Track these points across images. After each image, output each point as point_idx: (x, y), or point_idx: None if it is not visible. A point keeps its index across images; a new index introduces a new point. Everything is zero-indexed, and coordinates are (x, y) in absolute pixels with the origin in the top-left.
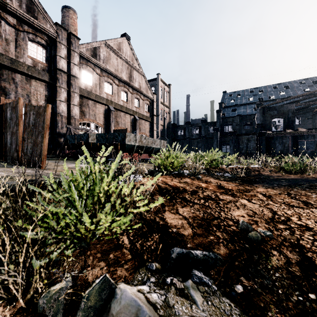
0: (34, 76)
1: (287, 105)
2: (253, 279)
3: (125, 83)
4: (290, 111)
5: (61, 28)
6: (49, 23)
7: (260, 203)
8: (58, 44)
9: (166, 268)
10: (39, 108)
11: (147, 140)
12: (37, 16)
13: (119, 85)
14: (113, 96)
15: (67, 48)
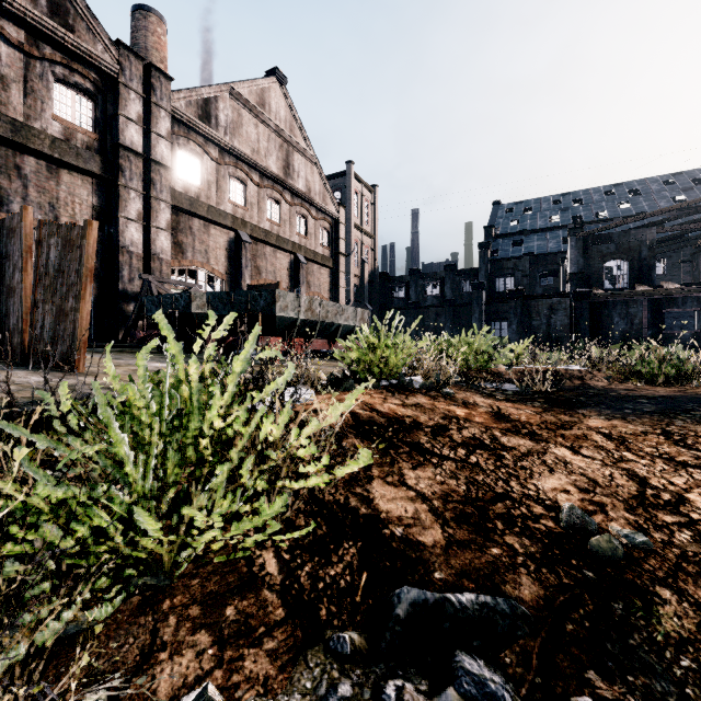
0: (67, 162)
1: (637, 230)
2: (623, 676)
3: (275, 182)
4: (645, 244)
5: (129, 54)
6: (101, 41)
7: (603, 456)
8: (123, 90)
9: (382, 649)
10: (71, 229)
11: (326, 309)
12: (75, 24)
13: (261, 185)
14: (248, 210)
15: (143, 99)
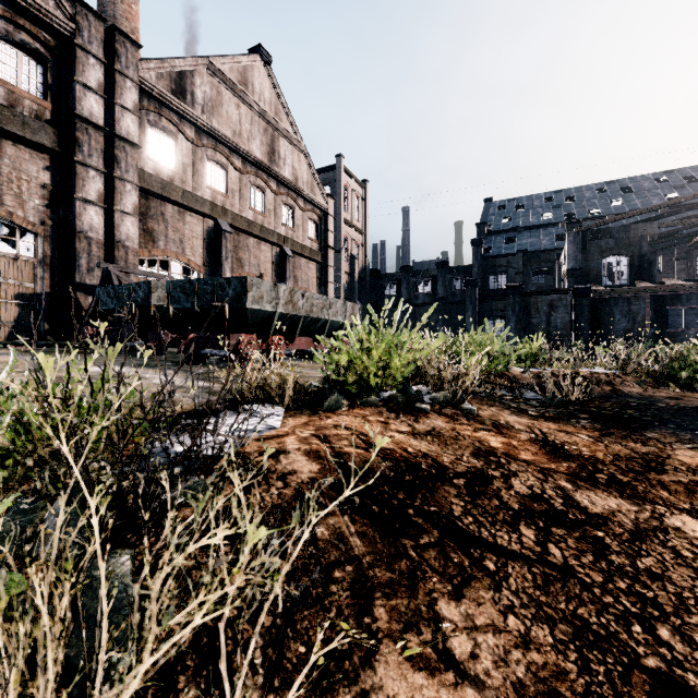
0: (10, 131)
1: (637, 225)
2: None
3: (259, 168)
4: (645, 239)
5: (88, 13)
6: None
7: None
8: (80, 53)
9: None
10: None
11: (310, 301)
12: None
13: (243, 171)
14: (229, 198)
15: (106, 66)
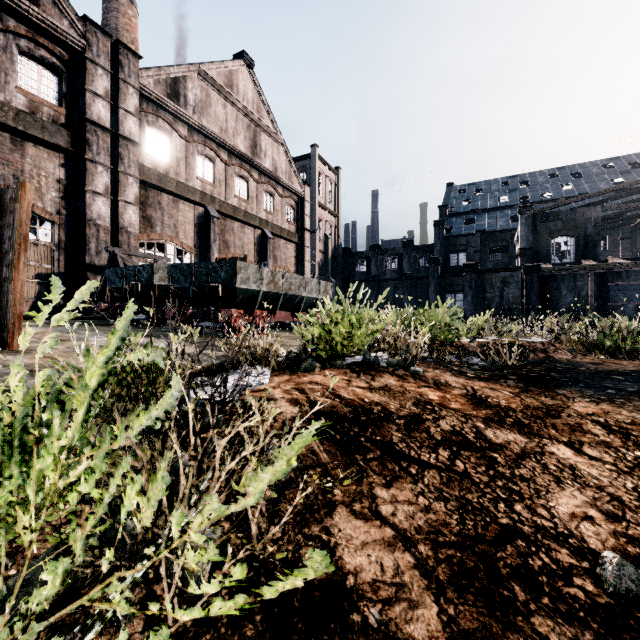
0: (31, 135)
1: (583, 209)
2: None
3: (243, 160)
4: (590, 221)
5: (97, 31)
6: (67, 16)
7: (614, 458)
8: (90, 66)
9: None
10: (5, 192)
11: (289, 281)
12: None
13: (229, 163)
14: (217, 187)
15: (111, 76)
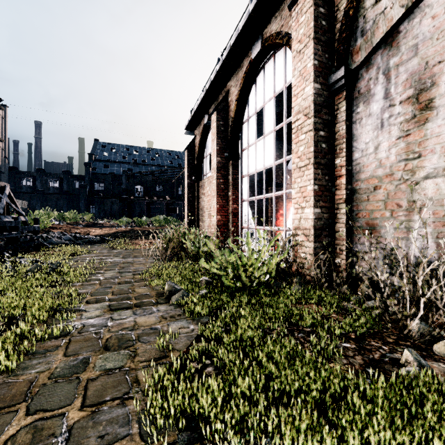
0: None
1: (146, 176)
2: None
3: None
4: (148, 181)
5: None
6: None
7: (87, 229)
8: None
9: None
10: None
11: None
12: None
13: None
14: None
15: None
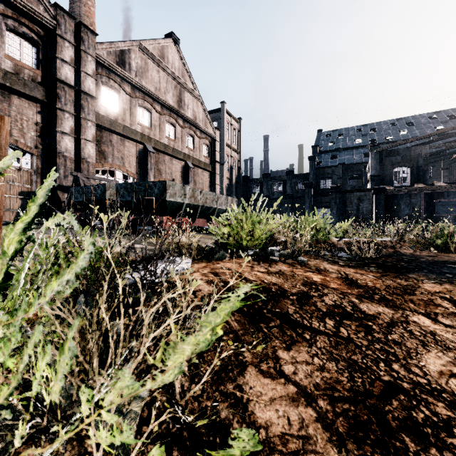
0: (16, 89)
1: (416, 147)
2: None
3: (172, 111)
4: (421, 156)
5: (64, 14)
6: (42, 3)
7: None
8: (59, 40)
9: None
10: None
11: (205, 196)
12: None
13: (161, 113)
14: (153, 130)
15: (75, 47)
